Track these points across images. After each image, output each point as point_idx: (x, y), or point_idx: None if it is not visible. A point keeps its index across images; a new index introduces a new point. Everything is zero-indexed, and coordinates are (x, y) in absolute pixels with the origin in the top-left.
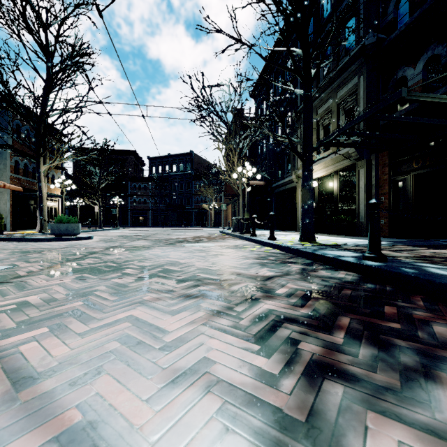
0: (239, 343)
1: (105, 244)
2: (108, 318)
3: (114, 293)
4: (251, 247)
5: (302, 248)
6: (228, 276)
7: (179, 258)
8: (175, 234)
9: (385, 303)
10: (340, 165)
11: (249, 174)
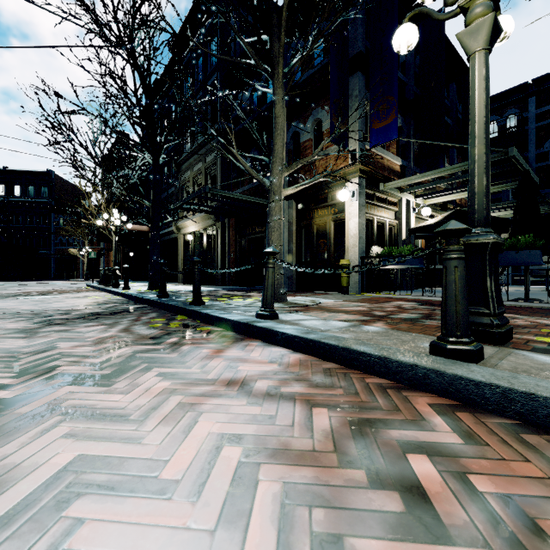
0: (25, 324)
1: None
2: None
3: None
4: (99, 297)
5: (134, 294)
6: (46, 311)
7: (6, 306)
8: (13, 289)
9: (129, 312)
10: (207, 223)
11: (116, 223)
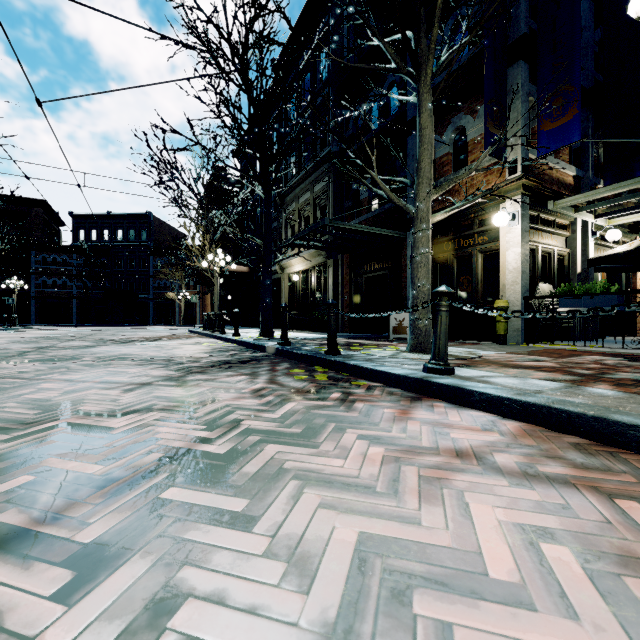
0: (166, 371)
1: (28, 345)
2: (92, 371)
3: (86, 366)
4: (212, 343)
5: (250, 341)
6: (174, 358)
7: (133, 352)
8: (124, 334)
9: (257, 361)
10: (316, 261)
11: (221, 264)
